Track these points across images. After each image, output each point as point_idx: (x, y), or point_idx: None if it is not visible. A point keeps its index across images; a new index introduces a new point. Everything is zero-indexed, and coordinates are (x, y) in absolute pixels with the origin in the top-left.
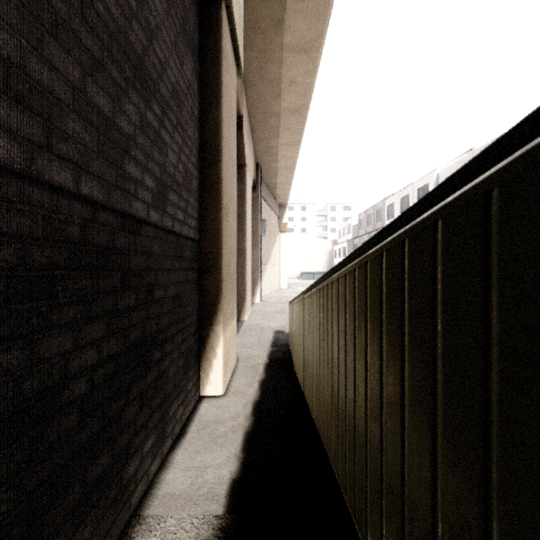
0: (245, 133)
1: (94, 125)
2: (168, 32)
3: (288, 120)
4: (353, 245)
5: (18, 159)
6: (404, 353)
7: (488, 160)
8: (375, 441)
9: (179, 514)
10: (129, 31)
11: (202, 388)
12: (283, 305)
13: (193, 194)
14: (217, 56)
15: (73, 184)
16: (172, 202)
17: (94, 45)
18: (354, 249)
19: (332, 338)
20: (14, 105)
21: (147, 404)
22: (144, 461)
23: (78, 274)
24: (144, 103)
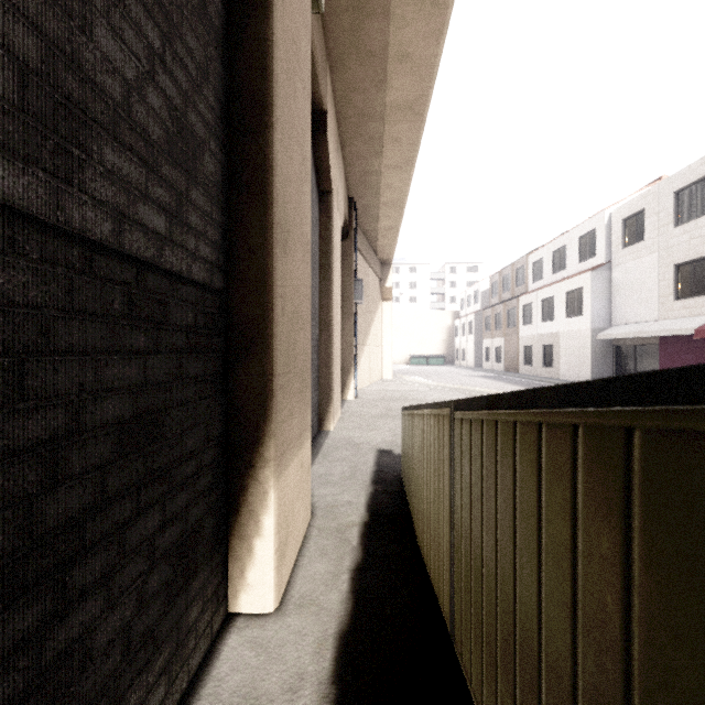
0: (330, 141)
1: None
2: None
3: (397, 124)
4: (483, 319)
5: None
6: None
7: None
8: None
9: None
10: None
11: (231, 597)
12: (387, 405)
13: (206, 187)
14: None
15: None
16: (116, 173)
17: None
18: (484, 324)
19: None
20: None
21: None
22: None
23: None
24: None
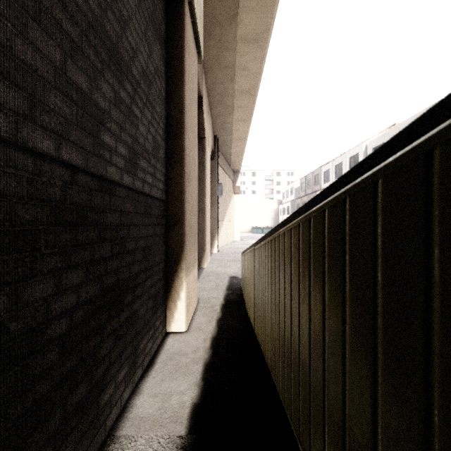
0: (204, 111)
1: (74, 100)
2: (139, 23)
3: (241, 99)
4: (296, 205)
5: (4, 128)
6: (345, 299)
7: (430, 122)
8: (318, 376)
9: (147, 434)
10: (105, 20)
11: (168, 325)
12: (236, 255)
13: (160, 161)
14: (181, 45)
15: (55, 151)
16: (142, 168)
17: (74, 31)
18: (296, 208)
19: (279, 284)
20: (1, 80)
21: (120, 340)
22: (118, 388)
23: (59, 229)
24: (118, 82)
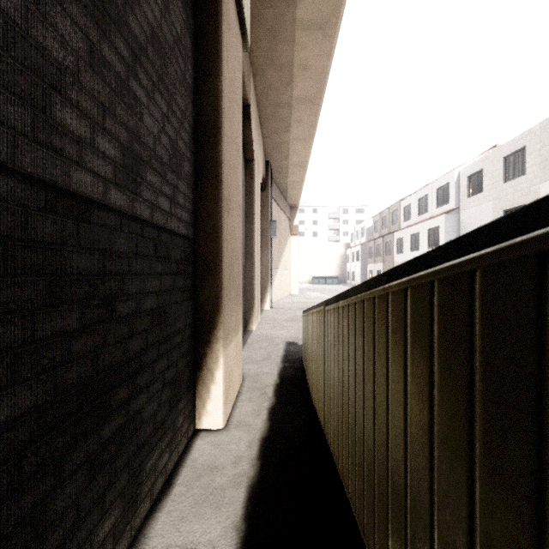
0: (253, 124)
1: None
2: None
3: (301, 111)
4: (367, 249)
5: None
6: None
7: None
8: None
9: None
10: None
11: (197, 420)
12: (294, 312)
13: (185, 179)
14: (216, 11)
15: None
16: (151, 184)
17: None
18: (368, 252)
19: (388, 390)
20: None
21: (103, 469)
22: None
23: None
24: (98, 30)
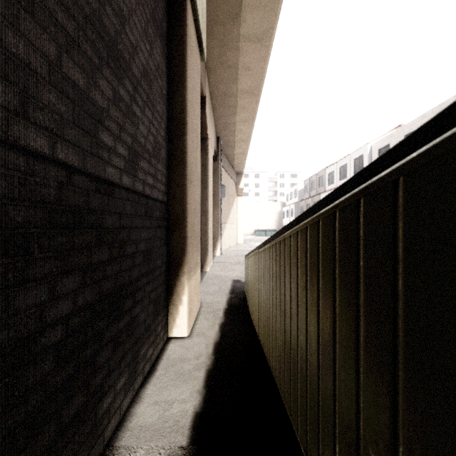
0: (207, 111)
1: (70, 97)
2: (139, 19)
3: (244, 100)
4: (299, 207)
5: None
6: (359, 309)
7: None
8: (328, 390)
9: (148, 445)
10: (103, 15)
11: (169, 330)
12: (239, 258)
13: (162, 162)
14: (182, 43)
15: (49, 150)
16: (143, 169)
17: (70, 25)
18: (300, 210)
19: (285, 289)
20: None
21: (119, 347)
22: (117, 397)
23: (53, 232)
24: (117, 80)
